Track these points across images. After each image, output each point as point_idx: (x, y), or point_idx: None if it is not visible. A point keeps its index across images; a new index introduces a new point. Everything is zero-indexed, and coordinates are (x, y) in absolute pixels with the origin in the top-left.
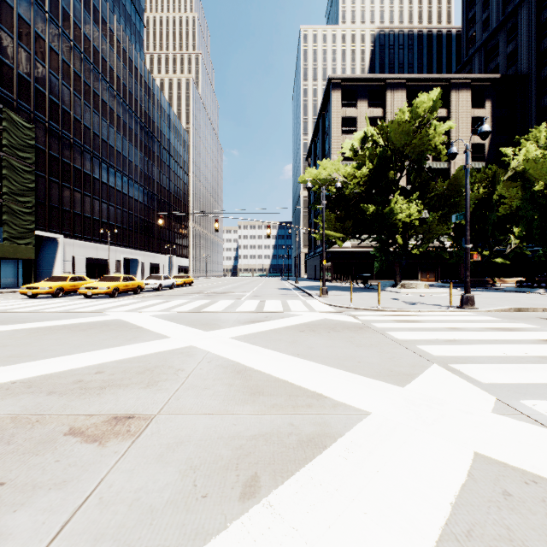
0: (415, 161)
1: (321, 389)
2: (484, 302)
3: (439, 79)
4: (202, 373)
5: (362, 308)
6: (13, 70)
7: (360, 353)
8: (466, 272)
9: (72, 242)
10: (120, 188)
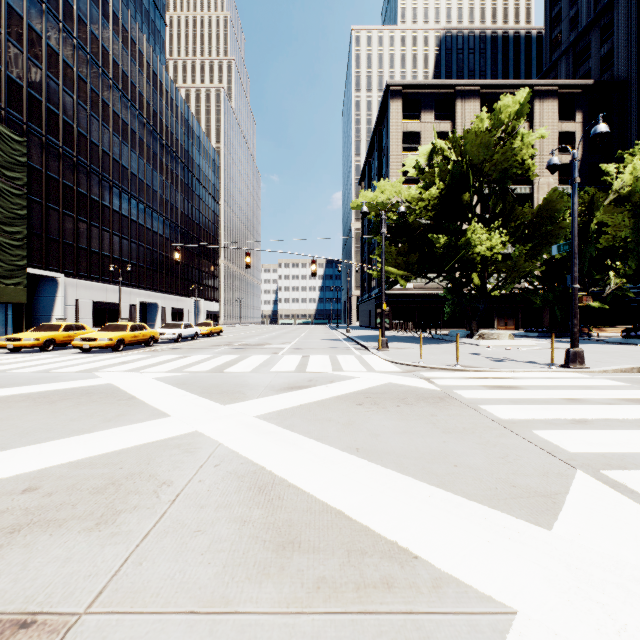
0: (497, 181)
1: (405, 535)
2: (592, 358)
3: (520, 86)
4: (201, 490)
5: (436, 366)
6: (0, 71)
7: (452, 446)
8: (573, 319)
9: (75, 282)
10: (135, 218)
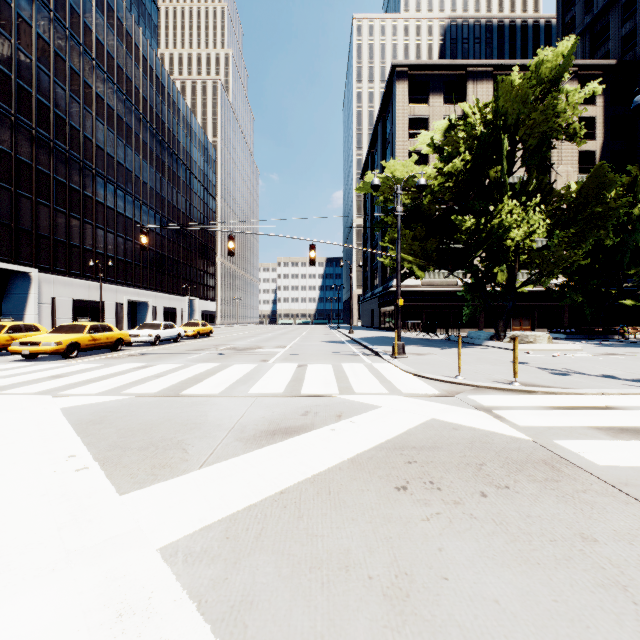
0: (534, 152)
1: None
2: None
3: None
4: None
5: (486, 385)
6: None
7: None
8: None
9: (52, 278)
10: (122, 210)
